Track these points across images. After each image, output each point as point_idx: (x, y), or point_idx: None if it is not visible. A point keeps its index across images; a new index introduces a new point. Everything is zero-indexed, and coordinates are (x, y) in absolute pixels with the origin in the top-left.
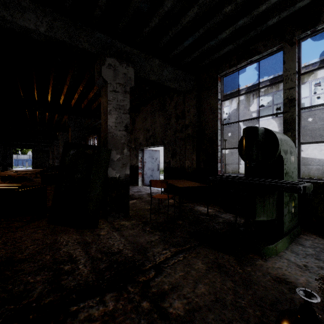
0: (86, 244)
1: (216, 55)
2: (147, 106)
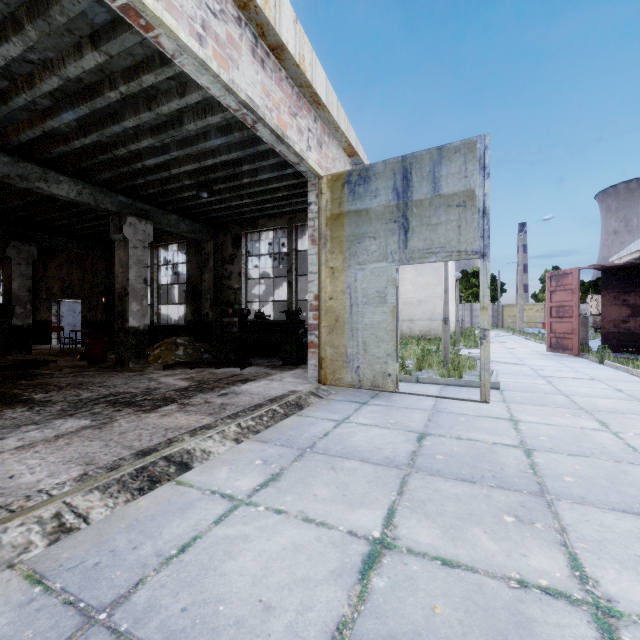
0: None
1: None
2: (63, 253)
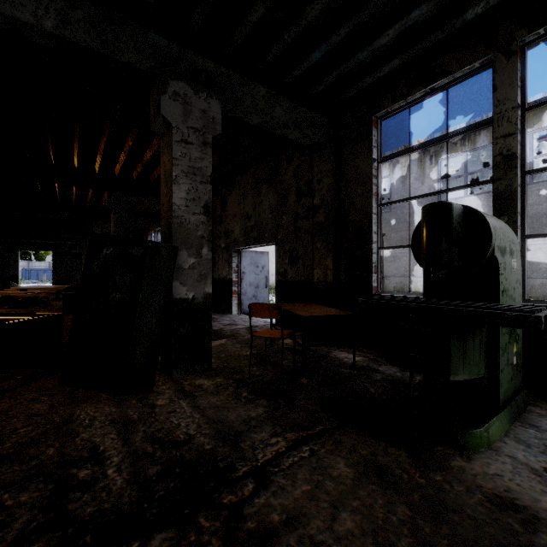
0: (128, 424)
1: (370, 80)
2: (246, 174)
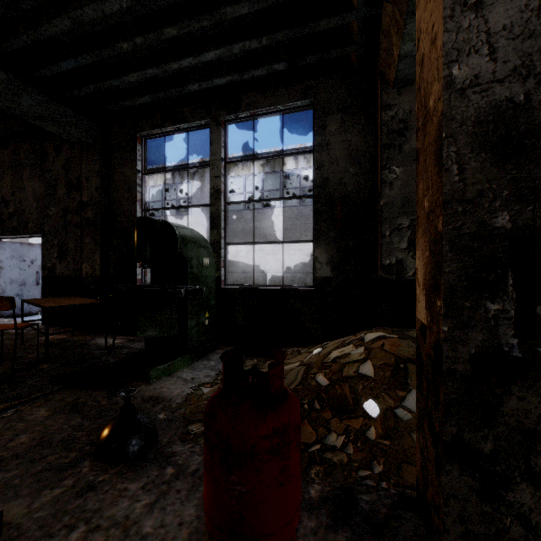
0: None
1: (129, 103)
2: (2, 151)
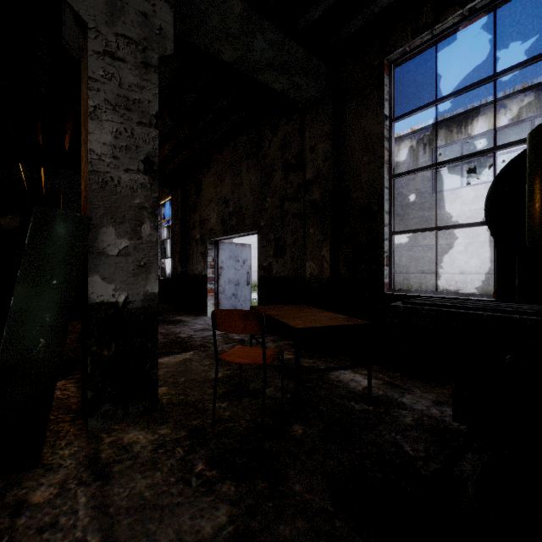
0: None
1: (385, 1)
2: (224, 151)
